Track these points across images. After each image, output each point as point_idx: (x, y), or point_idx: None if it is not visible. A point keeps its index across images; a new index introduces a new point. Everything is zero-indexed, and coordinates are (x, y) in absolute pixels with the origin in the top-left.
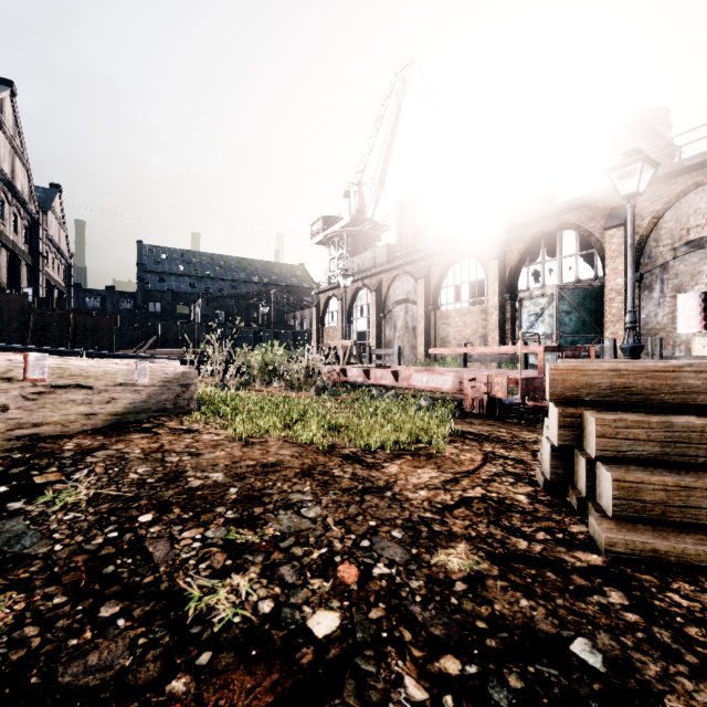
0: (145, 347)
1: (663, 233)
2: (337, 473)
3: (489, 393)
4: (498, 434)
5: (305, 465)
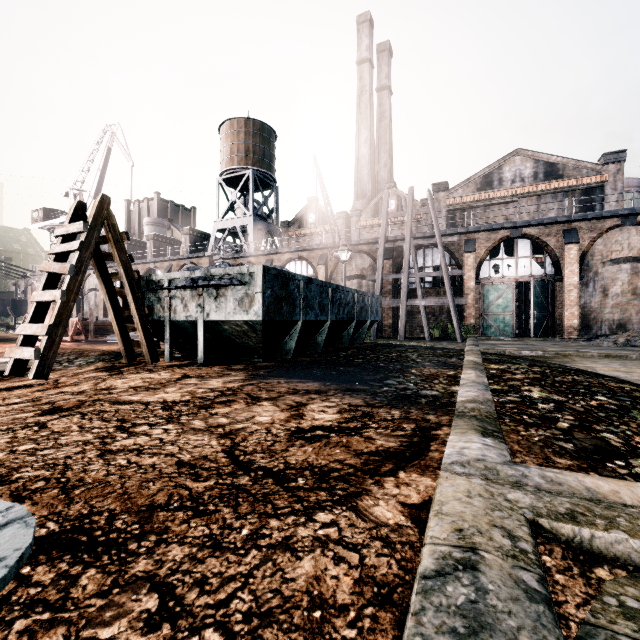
0: None
1: None
2: None
3: None
4: None
5: None
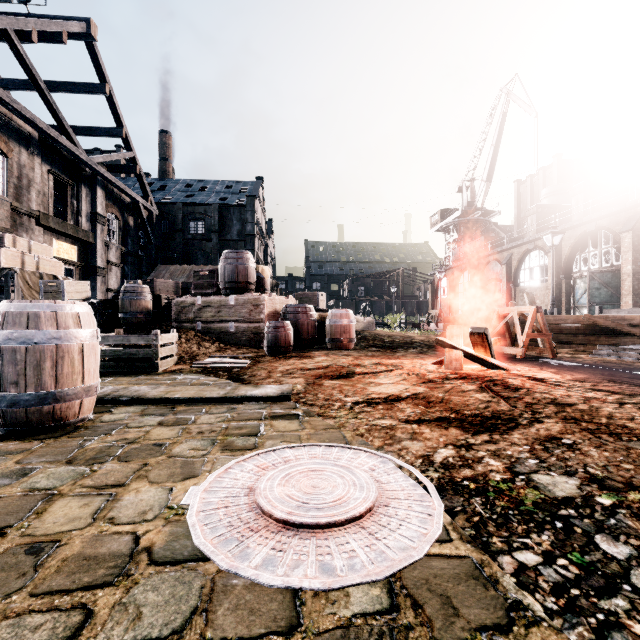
0: None
1: None
2: (405, 336)
3: None
4: None
5: (399, 335)
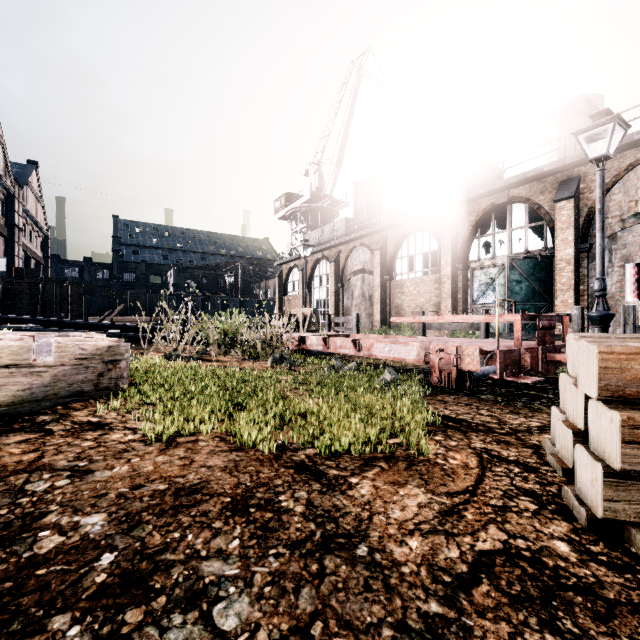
0: (112, 314)
1: (611, 205)
2: (285, 503)
3: (459, 366)
4: (481, 419)
5: (240, 488)
